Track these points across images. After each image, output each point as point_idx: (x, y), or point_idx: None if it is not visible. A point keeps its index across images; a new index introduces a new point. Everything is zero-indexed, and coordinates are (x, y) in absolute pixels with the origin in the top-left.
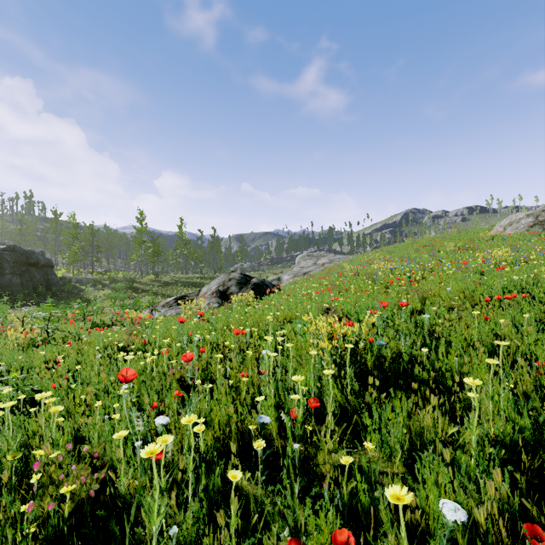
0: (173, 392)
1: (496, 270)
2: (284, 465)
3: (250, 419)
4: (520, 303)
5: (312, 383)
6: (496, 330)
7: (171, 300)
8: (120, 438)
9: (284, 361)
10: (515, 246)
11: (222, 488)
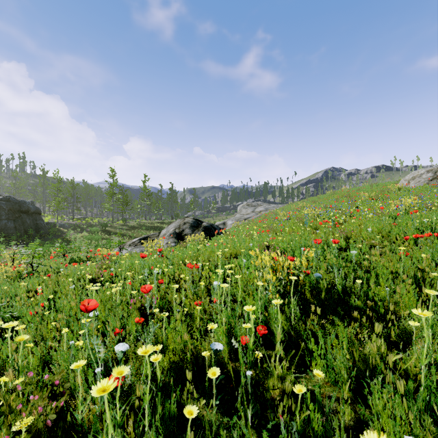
0: (134, 320)
1: (410, 213)
2: (236, 388)
3: (204, 345)
4: (433, 241)
5: (260, 311)
6: (417, 264)
7: (136, 240)
8: (78, 368)
9: (233, 291)
10: (420, 195)
11: (178, 413)
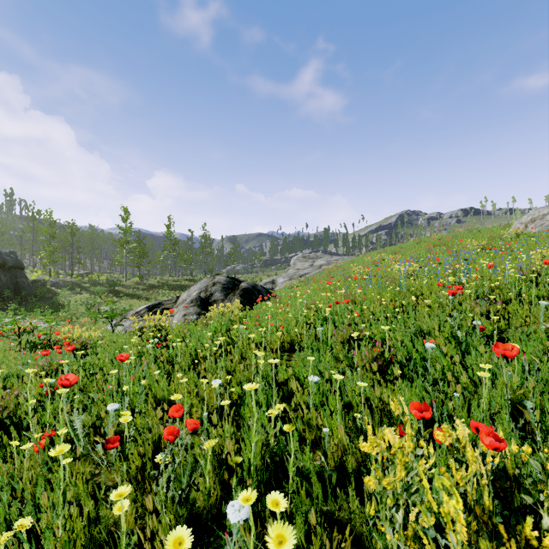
0: None
1: None
2: None
3: None
4: None
5: None
6: None
7: (142, 308)
8: None
9: None
10: None
11: None
